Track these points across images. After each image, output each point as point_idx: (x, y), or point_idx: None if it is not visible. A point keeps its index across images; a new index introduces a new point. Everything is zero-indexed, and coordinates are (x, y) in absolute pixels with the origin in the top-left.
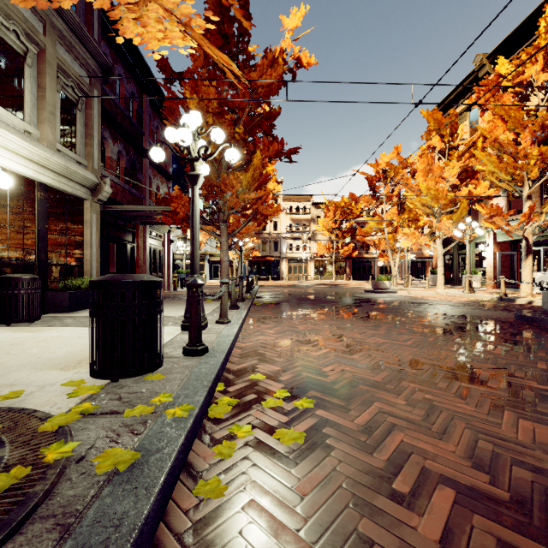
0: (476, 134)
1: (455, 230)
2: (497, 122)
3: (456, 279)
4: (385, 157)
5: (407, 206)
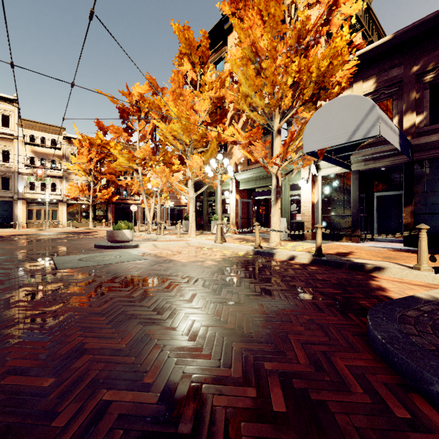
0: (225, 71)
1: (208, 166)
2: (257, 18)
3: (206, 225)
4: (139, 89)
5: (161, 147)
